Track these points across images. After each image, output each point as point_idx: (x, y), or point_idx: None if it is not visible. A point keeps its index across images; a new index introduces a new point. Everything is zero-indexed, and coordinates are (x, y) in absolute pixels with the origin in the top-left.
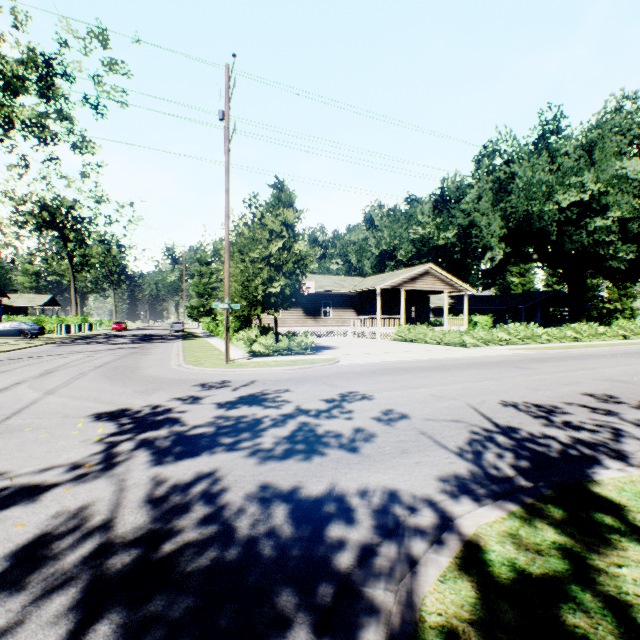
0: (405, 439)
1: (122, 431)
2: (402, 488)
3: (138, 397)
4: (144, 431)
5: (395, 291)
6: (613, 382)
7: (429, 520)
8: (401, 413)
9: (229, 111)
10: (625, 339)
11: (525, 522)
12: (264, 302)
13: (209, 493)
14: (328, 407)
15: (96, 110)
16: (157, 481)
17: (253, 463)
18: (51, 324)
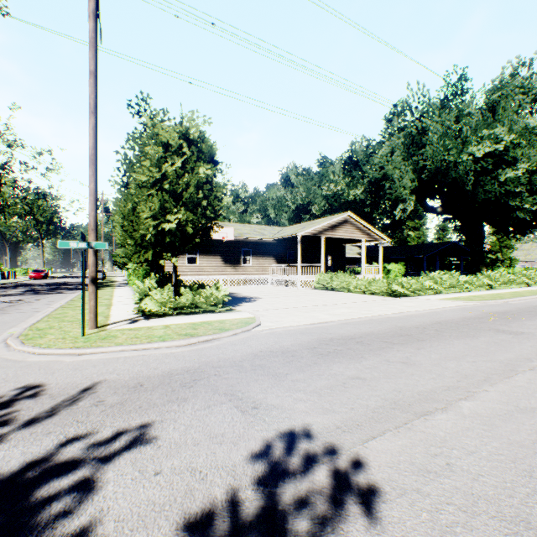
0: None
1: None
2: None
3: None
4: None
5: (314, 239)
6: None
7: None
8: None
9: None
10: (527, 286)
11: None
12: (156, 243)
13: None
14: None
15: None
16: None
17: None
18: None
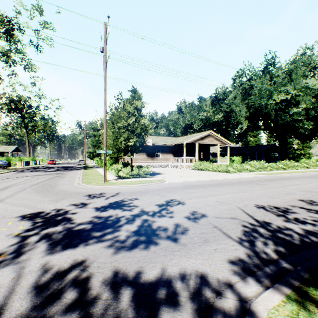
0: (205, 231)
1: (34, 227)
2: (208, 271)
3: (50, 204)
4: (48, 227)
5: (193, 144)
6: (311, 192)
7: (231, 302)
8: (201, 213)
9: (106, 47)
10: (307, 168)
11: (300, 305)
12: (125, 150)
13: (79, 279)
14: (159, 209)
15: (36, 48)
16: (45, 268)
17: (112, 252)
18: (15, 161)
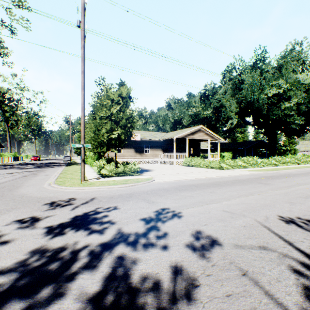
0: (232, 290)
1: None
2: None
3: None
4: None
5: (183, 139)
6: None
7: None
8: (210, 236)
9: (84, 21)
10: (298, 164)
11: None
12: (108, 144)
13: None
14: (146, 229)
15: (9, 30)
16: None
17: None
18: None
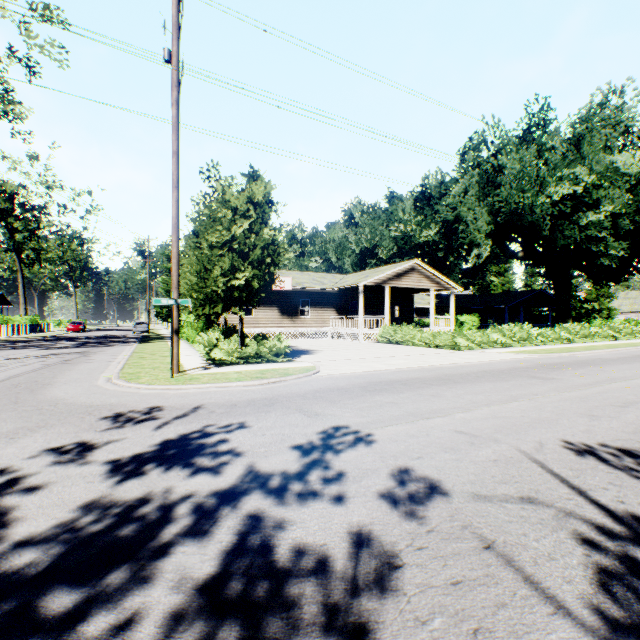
0: (463, 574)
1: None
2: None
3: None
4: None
5: (379, 289)
6: None
7: None
8: (427, 479)
9: (178, 51)
10: (615, 340)
11: None
12: (226, 298)
13: None
14: (302, 466)
15: (26, 66)
16: None
17: None
18: None
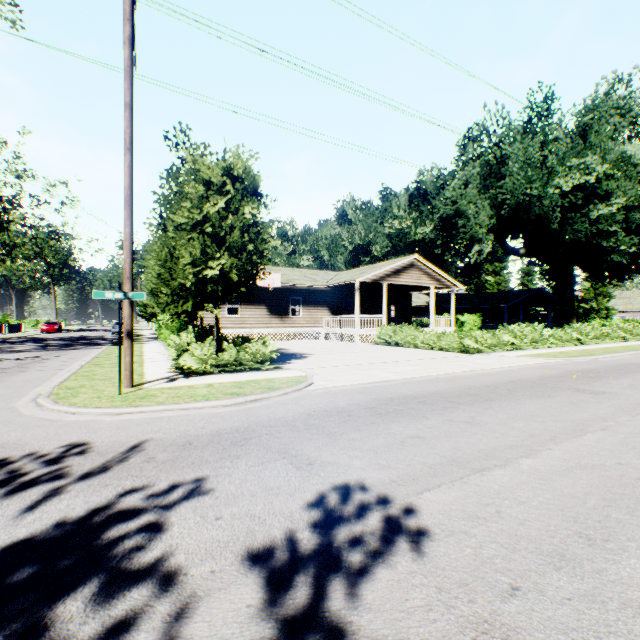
0: None
1: None
2: None
3: None
4: None
5: (375, 286)
6: None
7: None
8: None
9: None
10: (624, 341)
11: None
12: (197, 292)
13: None
14: (280, 635)
15: None
16: None
17: None
18: None
